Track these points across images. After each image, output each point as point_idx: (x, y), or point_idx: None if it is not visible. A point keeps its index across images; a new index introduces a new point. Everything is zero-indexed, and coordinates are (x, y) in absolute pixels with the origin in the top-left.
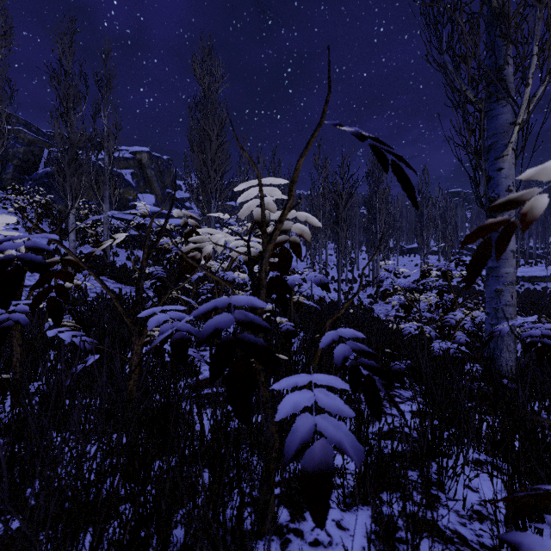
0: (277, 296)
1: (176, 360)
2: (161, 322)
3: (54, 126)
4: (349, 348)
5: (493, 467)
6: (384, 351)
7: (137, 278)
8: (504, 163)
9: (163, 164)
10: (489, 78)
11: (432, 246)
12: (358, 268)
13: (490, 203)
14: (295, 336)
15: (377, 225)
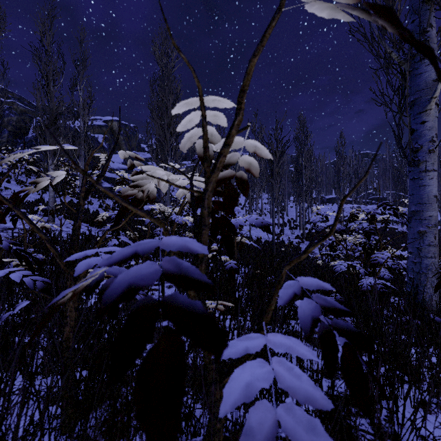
0: (222, 237)
1: None
2: (91, 266)
3: (36, 95)
4: (316, 305)
5: (440, 410)
6: None
7: (99, 221)
8: (428, 116)
9: (130, 130)
10: None
11: None
12: (287, 214)
13: (413, 153)
14: (238, 273)
15: (303, 179)
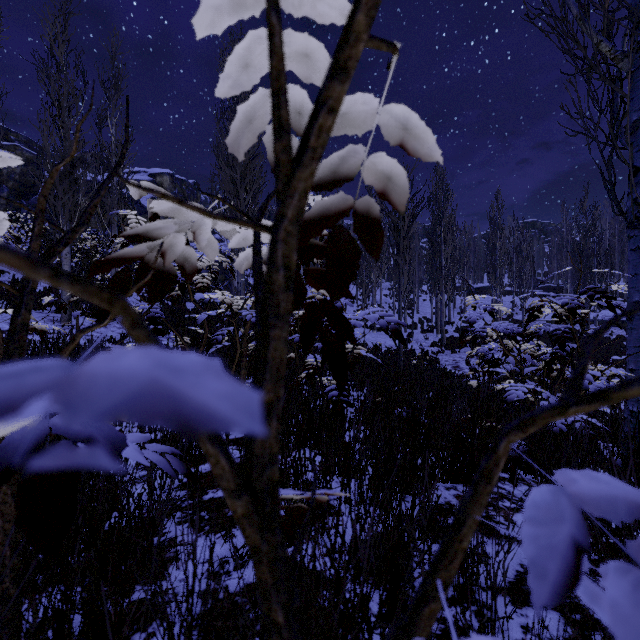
0: (324, 346)
1: (27, 536)
2: None
3: (43, 130)
4: None
5: None
6: (479, 425)
7: None
8: None
9: (188, 188)
10: (636, 23)
11: (506, 285)
12: (418, 311)
13: (638, 207)
14: (350, 404)
15: (442, 259)
